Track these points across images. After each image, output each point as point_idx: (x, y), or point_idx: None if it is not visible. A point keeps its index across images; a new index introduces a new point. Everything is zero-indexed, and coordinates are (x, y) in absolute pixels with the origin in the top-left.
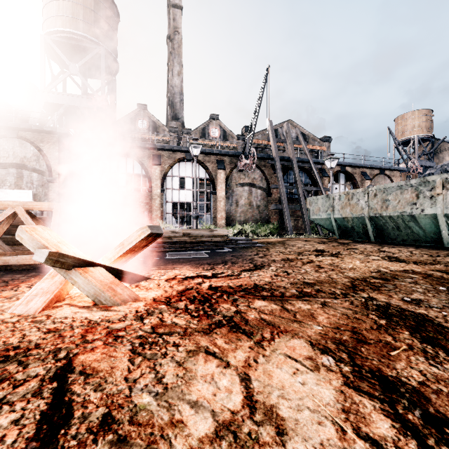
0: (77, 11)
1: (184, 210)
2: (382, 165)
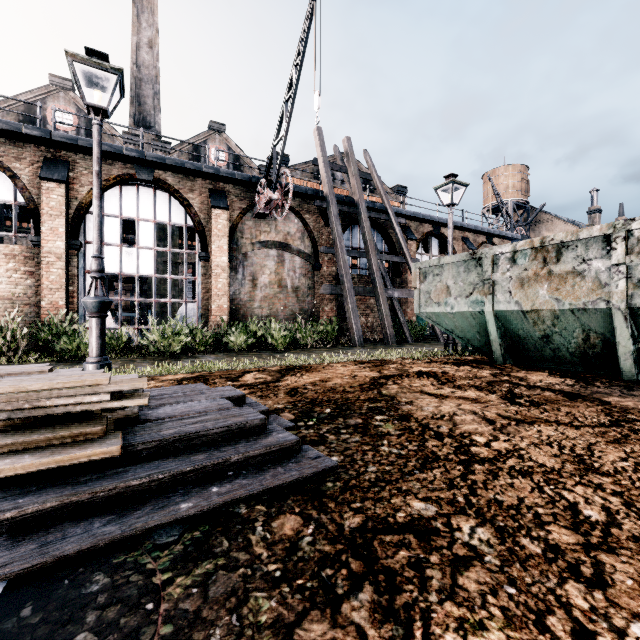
0: None
1: (135, 293)
2: (490, 228)
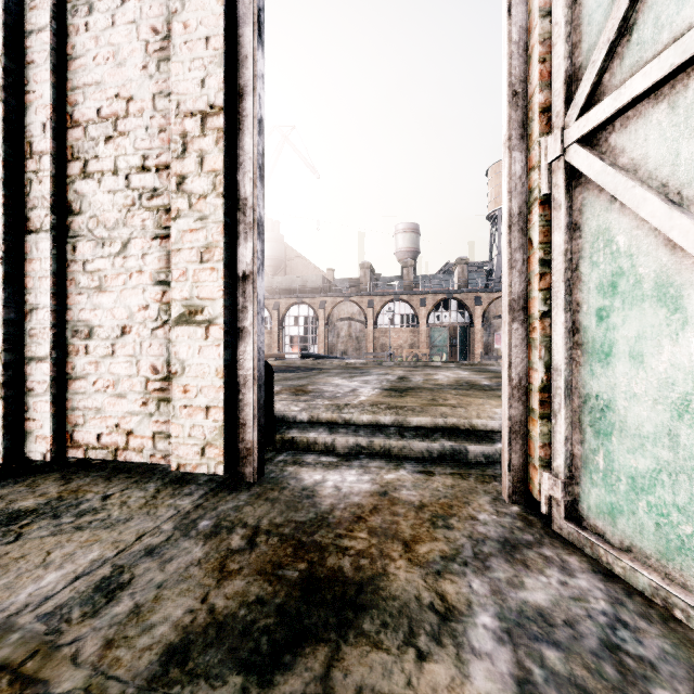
0: None
1: None
2: None
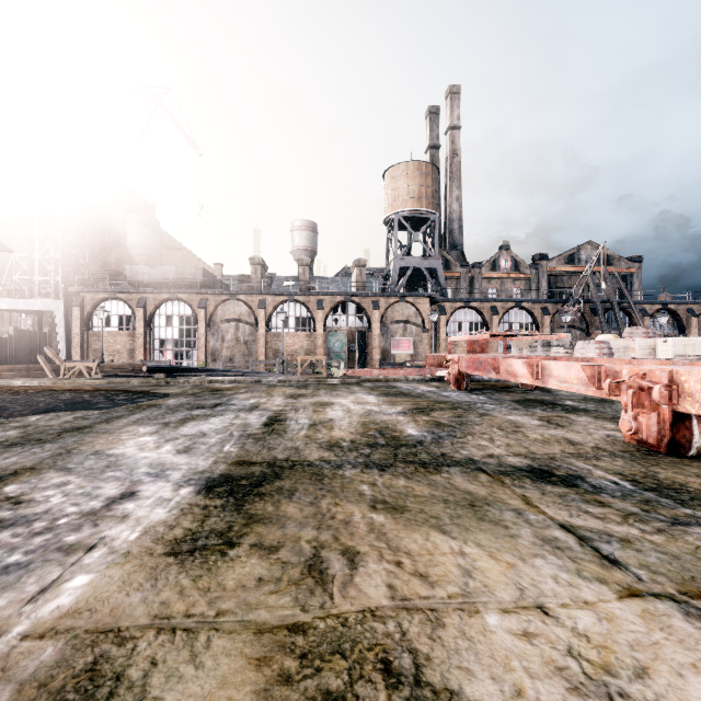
0: (422, 192)
1: (509, 350)
2: None
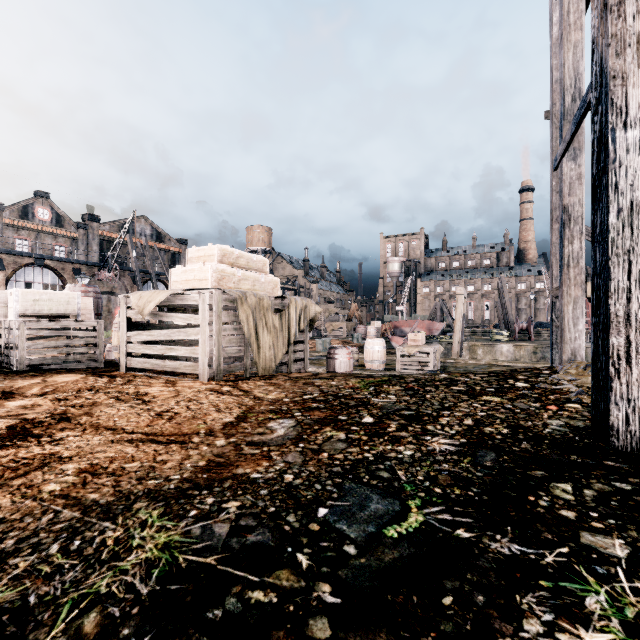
0: None
1: None
2: None
